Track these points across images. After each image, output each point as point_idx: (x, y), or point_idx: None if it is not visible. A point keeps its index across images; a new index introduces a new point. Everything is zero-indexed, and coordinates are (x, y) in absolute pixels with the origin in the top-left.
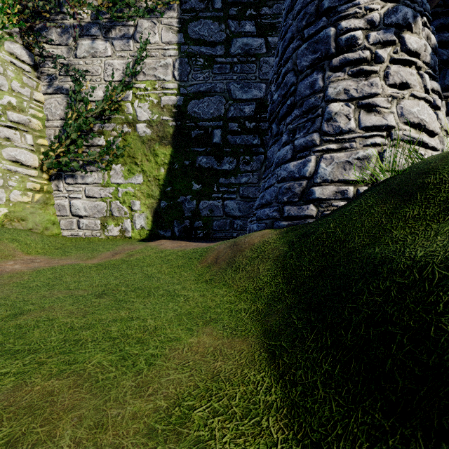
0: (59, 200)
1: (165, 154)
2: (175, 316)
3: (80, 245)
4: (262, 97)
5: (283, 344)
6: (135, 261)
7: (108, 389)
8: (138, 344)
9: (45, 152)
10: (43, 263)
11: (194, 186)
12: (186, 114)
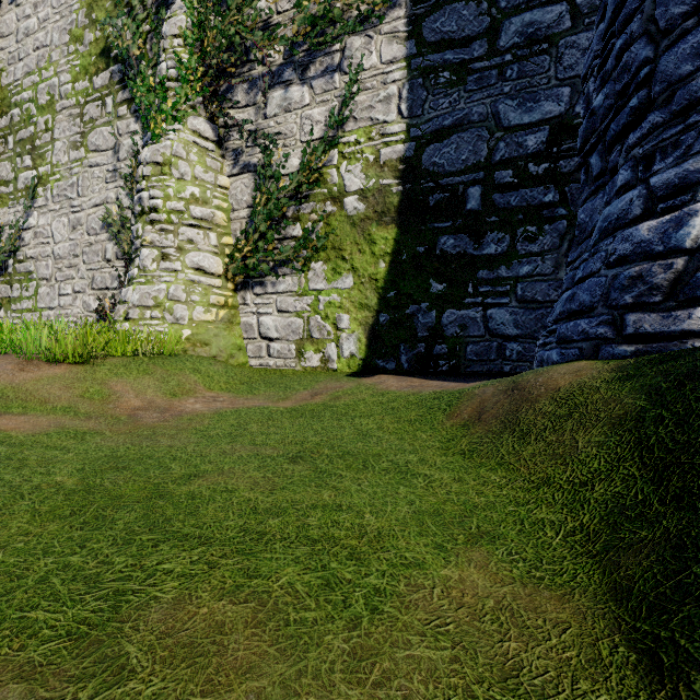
0: (246, 318)
1: (386, 239)
2: (412, 515)
3: (270, 380)
4: (562, 112)
5: (680, 641)
6: (343, 407)
7: (304, 645)
8: (351, 560)
9: (231, 254)
10: (226, 403)
11: (433, 286)
12: (419, 169)
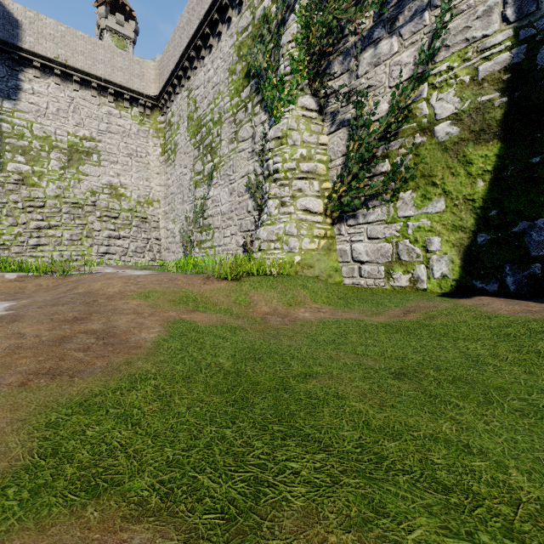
0: (340, 245)
1: (485, 157)
2: None
3: (362, 297)
4: None
5: None
6: (440, 327)
7: None
8: (510, 539)
9: (329, 195)
10: (327, 314)
11: None
12: (532, 71)
